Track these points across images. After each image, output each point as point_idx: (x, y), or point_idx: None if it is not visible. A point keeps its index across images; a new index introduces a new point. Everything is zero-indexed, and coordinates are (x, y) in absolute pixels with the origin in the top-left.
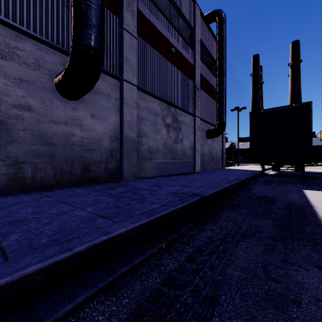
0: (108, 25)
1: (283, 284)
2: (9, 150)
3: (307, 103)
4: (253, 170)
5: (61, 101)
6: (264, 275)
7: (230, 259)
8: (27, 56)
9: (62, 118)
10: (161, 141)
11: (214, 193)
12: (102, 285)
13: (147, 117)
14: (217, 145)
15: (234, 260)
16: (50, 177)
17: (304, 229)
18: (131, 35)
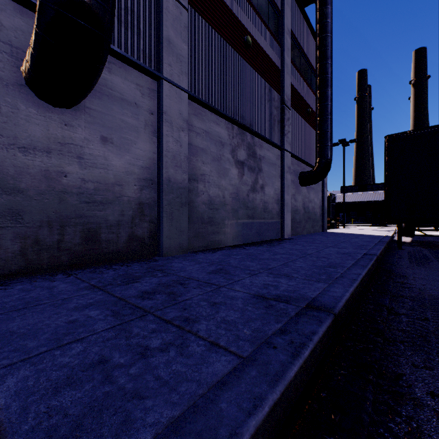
0: None
1: None
2: None
3: None
4: (374, 235)
5: (36, 108)
6: None
7: None
8: None
9: (38, 142)
10: (229, 189)
11: (349, 298)
12: None
13: (205, 148)
14: (315, 196)
15: None
16: (12, 257)
17: None
18: (177, 2)
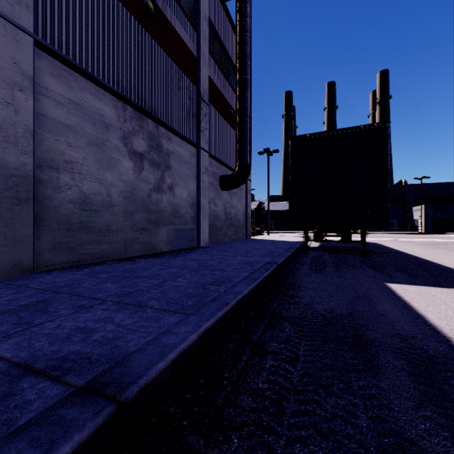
0: None
1: None
2: None
3: (382, 124)
4: (290, 241)
5: None
6: None
7: None
8: None
9: None
10: (119, 185)
11: (199, 341)
12: None
13: (75, 126)
14: (238, 202)
15: None
16: None
17: None
18: None
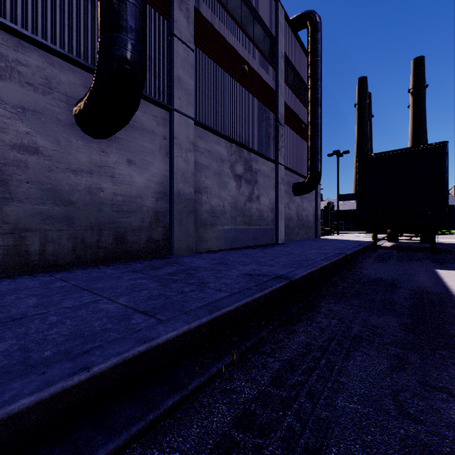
0: (153, 30)
1: (428, 426)
2: (6, 212)
3: (440, 143)
4: (360, 240)
5: (83, 141)
6: (396, 409)
7: (339, 381)
8: (33, 74)
9: (84, 166)
10: (228, 199)
11: (307, 275)
12: (137, 428)
13: (208, 165)
14: (309, 204)
15: (345, 383)
16: (67, 252)
17: (447, 331)
18: (185, 46)
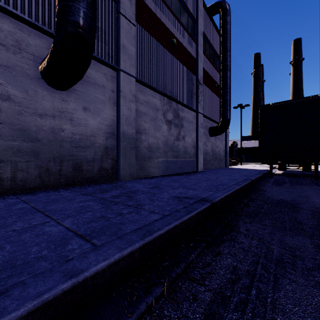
0: (103, 9)
1: None
2: None
3: None
4: (258, 169)
5: (47, 91)
6: None
7: None
8: (5, 37)
9: (48, 111)
10: (161, 138)
11: (224, 198)
12: None
13: (146, 112)
14: (220, 143)
15: None
16: (34, 178)
17: None
18: (128, 22)
